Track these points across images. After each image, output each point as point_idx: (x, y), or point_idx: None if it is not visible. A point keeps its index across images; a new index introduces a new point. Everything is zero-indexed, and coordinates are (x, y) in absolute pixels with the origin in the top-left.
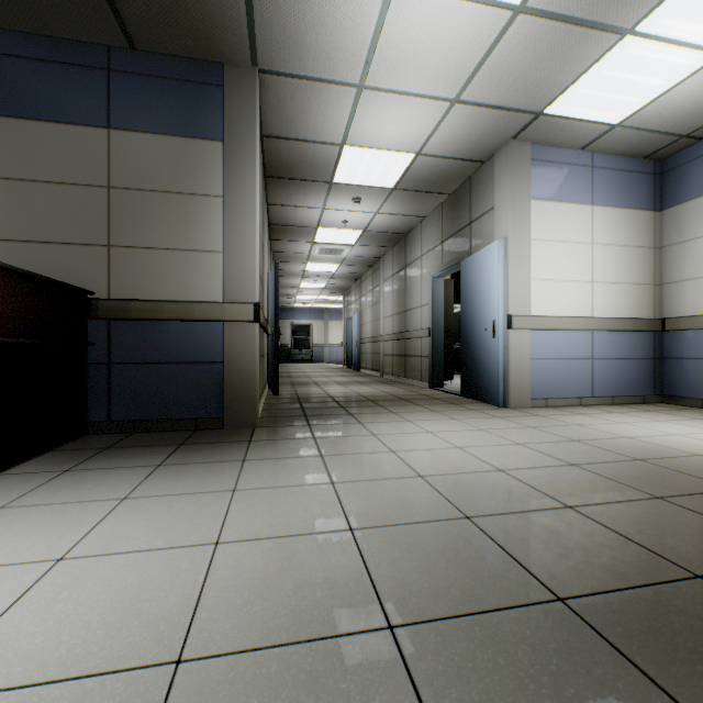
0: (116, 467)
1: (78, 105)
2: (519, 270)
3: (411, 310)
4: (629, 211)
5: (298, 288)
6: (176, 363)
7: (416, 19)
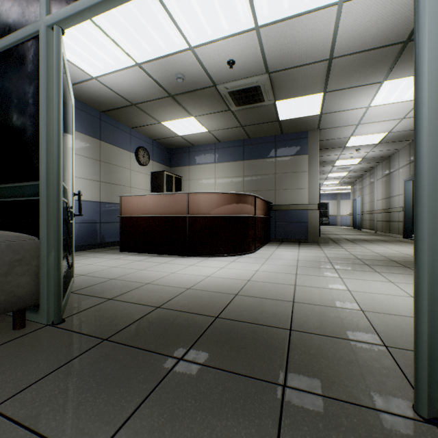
0: (289, 246)
1: (267, 153)
2: None
3: (392, 197)
4: None
5: (321, 184)
6: (293, 222)
7: (378, 109)
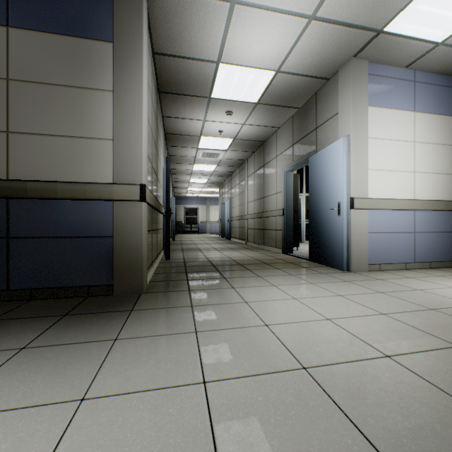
0: None
1: None
2: (358, 162)
3: (268, 196)
4: (442, 117)
5: (188, 183)
6: (70, 237)
7: None
